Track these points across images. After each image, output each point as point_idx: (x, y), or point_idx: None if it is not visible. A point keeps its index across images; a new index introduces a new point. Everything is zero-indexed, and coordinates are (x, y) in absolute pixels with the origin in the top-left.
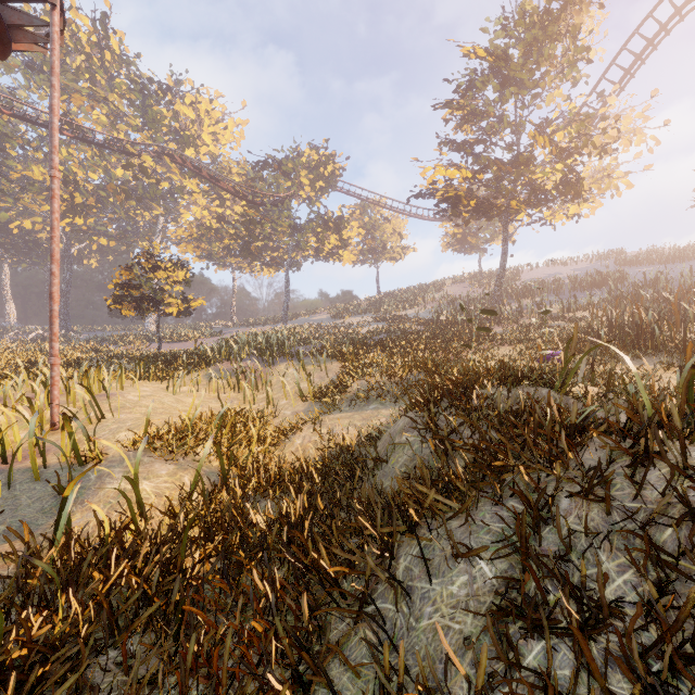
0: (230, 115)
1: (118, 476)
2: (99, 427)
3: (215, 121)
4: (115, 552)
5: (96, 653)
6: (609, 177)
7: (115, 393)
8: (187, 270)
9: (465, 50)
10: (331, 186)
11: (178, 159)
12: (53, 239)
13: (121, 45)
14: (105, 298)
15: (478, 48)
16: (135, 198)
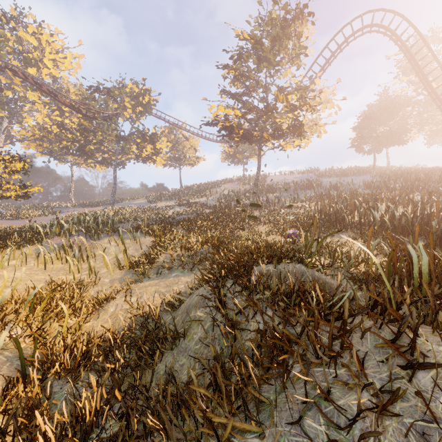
0: (69, 49)
1: None
2: None
3: (56, 51)
4: None
5: None
6: (316, 125)
7: None
8: (25, 162)
9: (237, 32)
10: (148, 111)
11: (20, 74)
12: None
13: None
14: None
15: (245, 33)
16: None
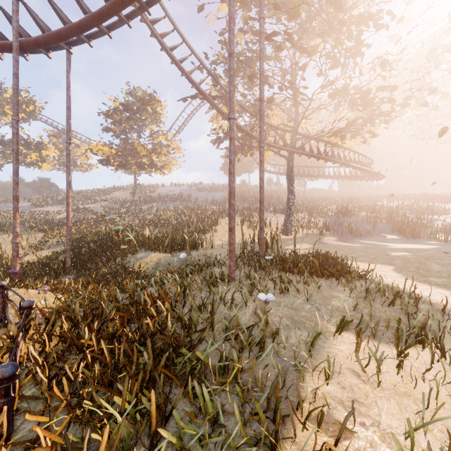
0: None
1: None
2: None
3: None
4: None
5: None
6: (168, 164)
7: None
8: None
9: (110, 100)
10: (32, 118)
11: None
12: None
13: None
14: None
15: (116, 101)
16: None
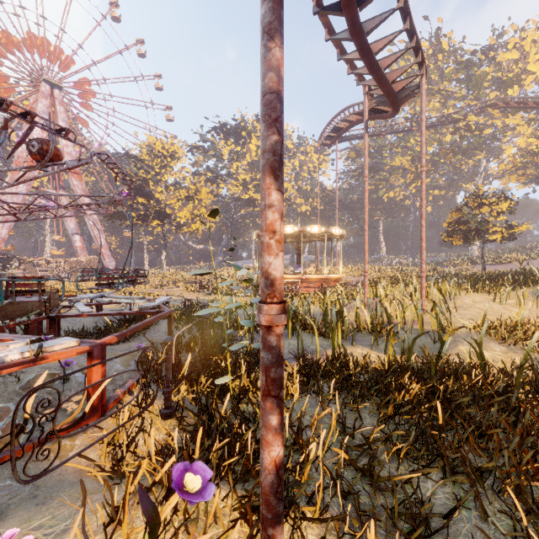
0: None
1: (465, 343)
2: (448, 315)
3: None
4: (473, 372)
5: (469, 406)
6: None
7: (455, 298)
8: (510, 201)
9: None
10: None
11: (500, 104)
12: (422, 206)
13: (449, 42)
14: (440, 233)
15: None
16: (459, 152)
